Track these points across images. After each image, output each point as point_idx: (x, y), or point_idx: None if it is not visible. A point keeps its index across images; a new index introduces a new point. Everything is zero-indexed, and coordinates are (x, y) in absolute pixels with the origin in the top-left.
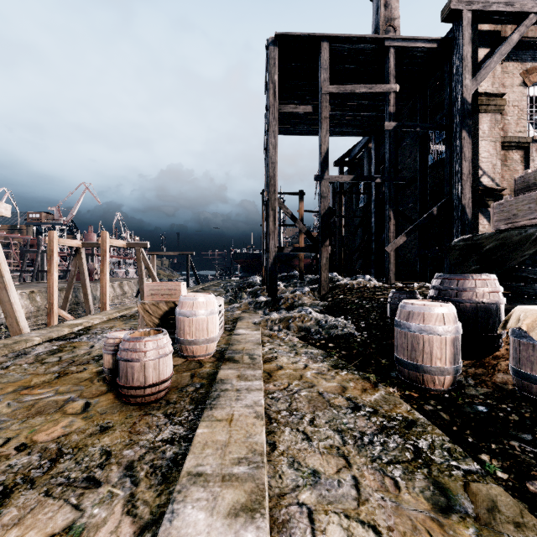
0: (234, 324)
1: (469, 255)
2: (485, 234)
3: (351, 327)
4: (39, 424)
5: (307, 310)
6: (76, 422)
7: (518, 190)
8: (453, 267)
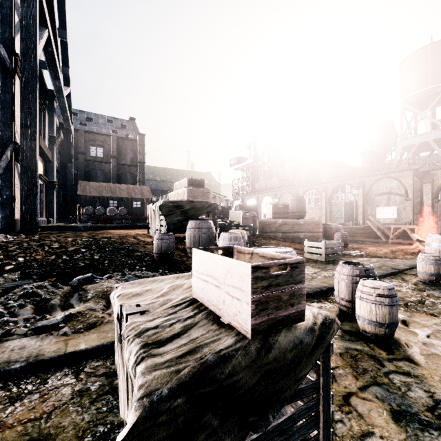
0: (32, 376)
1: (174, 211)
2: (184, 201)
3: (147, 272)
4: (436, 323)
5: (96, 276)
6: (406, 315)
7: (189, 184)
8: (23, 217)
